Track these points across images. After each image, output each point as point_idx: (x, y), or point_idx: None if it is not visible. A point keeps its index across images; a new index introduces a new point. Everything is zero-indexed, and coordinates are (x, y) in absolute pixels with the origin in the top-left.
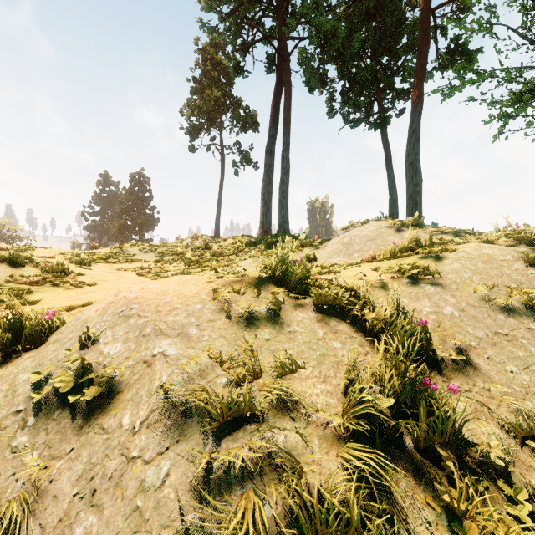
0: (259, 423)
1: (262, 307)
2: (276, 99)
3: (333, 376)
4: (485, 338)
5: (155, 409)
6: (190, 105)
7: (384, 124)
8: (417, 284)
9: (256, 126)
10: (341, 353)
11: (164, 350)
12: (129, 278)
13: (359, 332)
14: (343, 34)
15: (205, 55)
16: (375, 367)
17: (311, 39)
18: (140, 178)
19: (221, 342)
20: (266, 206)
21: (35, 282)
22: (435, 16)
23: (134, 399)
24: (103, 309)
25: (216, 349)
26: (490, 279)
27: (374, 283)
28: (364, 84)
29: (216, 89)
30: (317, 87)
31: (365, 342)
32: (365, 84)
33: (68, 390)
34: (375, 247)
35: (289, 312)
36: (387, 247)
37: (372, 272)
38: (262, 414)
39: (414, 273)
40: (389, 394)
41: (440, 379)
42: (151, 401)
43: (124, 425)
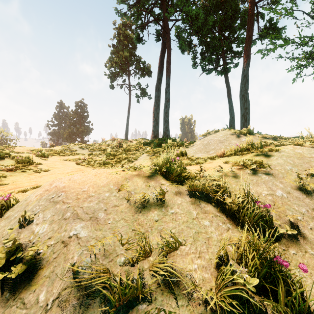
0: (149, 302)
1: (153, 193)
2: (161, 57)
3: (205, 251)
4: (306, 213)
5: (65, 287)
6: (110, 61)
7: (226, 72)
8: (256, 174)
9: (150, 73)
10: (210, 230)
11: (77, 233)
12: (70, 166)
13: (221, 211)
14: (202, 17)
15: (119, 31)
16: (235, 241)
17: (183, 20)
18: (81, 104)
19: (122, 224)
20: (155, 121)
21: (10, 169)
22: (257, 7)
23: (50, 276)
24: (40, 195)
25: (118, 230)
26: (304, 170)
27: (227, 173)
28: (214, 47)
29: (126, 51)
30: (186, 49)
31: (226, 219)
32: (215, 47)
33: (4, 264)
34: (224, 147)
35: (172, 197)
36: (231, 147)
37: (224, 165)
38: (152, 292)
39: (253, 166)
40: (252, 271)
41: (282, 248)
42: (63, 280)
43: (39, 302)
